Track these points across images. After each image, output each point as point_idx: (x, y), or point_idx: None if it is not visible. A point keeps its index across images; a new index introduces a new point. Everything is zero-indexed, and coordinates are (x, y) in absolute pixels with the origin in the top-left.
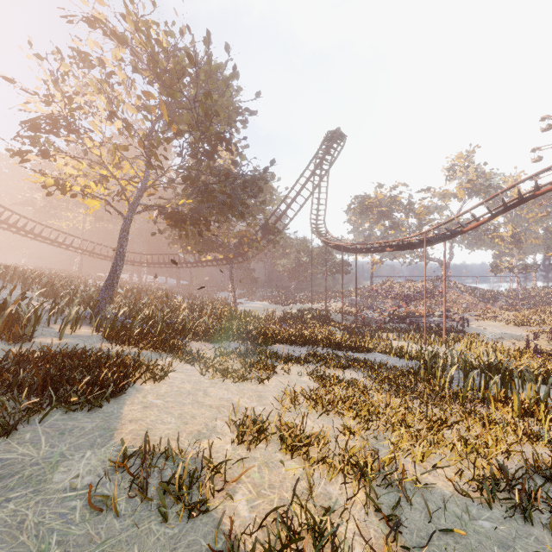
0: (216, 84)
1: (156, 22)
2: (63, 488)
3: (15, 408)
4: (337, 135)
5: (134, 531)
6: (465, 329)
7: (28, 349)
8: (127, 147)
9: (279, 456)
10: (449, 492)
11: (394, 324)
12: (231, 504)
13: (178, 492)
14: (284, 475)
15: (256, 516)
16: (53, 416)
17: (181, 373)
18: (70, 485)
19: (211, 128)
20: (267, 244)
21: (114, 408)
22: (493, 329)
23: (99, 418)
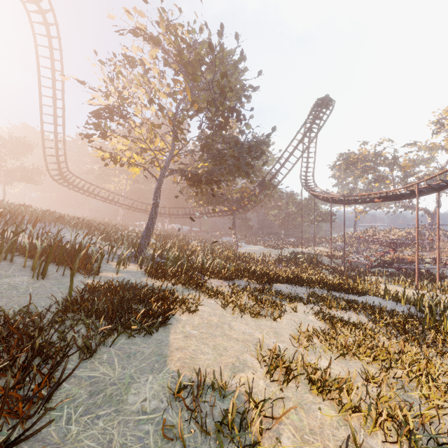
0: (226, 67)
1: (181, 24)
2: (136, 410)
3: (94, 331)
4: (326, 101)
5: None
6: None
7: (99, 283)
8: (160, 125)
9: (310, 398)
10: None
11: (381, 269)
12: (279, 447)
13: (231, 428)
14: (321, 420)
15: None
16: (120, 339)
17: (207, 306)
18: (141, 407)
19: (224, 104)
20: (264, 198)
21: (162, 336)
22: None
23: (153, 344)
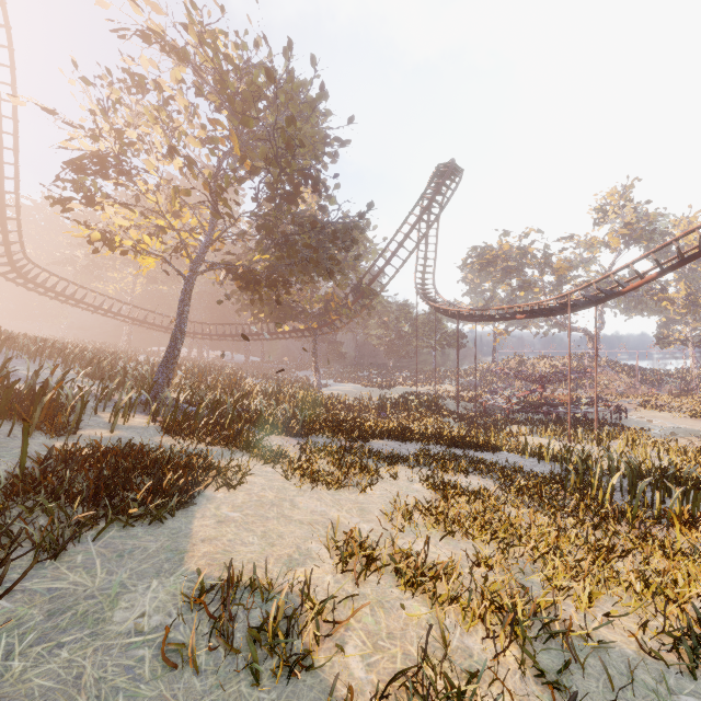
0: (298, 107)
1: (225, 33)
2: (126, 631)
3: (63, 521)
4: (451, 169)
5: (220, 695)
6: (622, 422)
7: (75, 445)
8: (189, 191)
9: (395, 593)
10: (632, 652)
11: (526, 414)
12: (341, 659)
13: (272, 641)
14: (405, 620)
15: (379, 680)
16: (109, 532)
17: (260, 476)
18: (135, 626)
19: (294, 164)
20: (360, 310)
21: (181, 522)
22: (662, 421)
23: (164, 536)
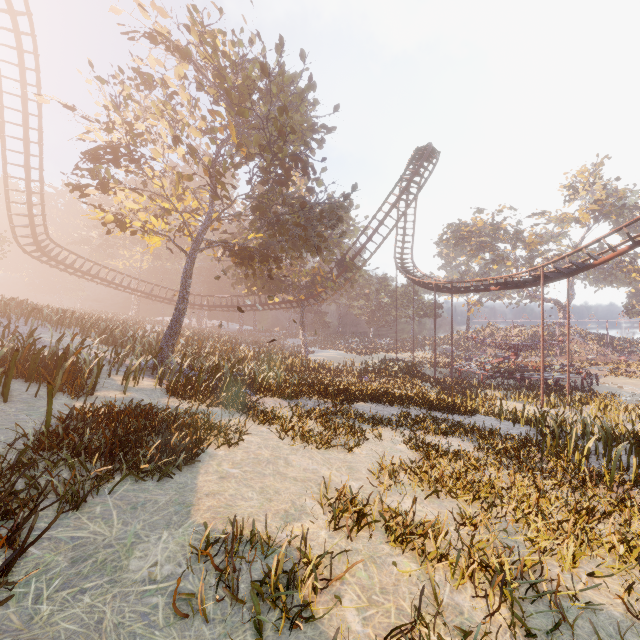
0: (288, 98)
1: (223, 32)
2: (141, 579)
3: (83, 475)
4: (428, 152)
5: None
6: (593, 388)
7: (92, 406)
8: (191, 176)
9: (386, 549)
10: (620, 614)
11: (499, 380)
12: (338, 612)
13: (274, 593)
14: (397, 576)
15: (376, 635)
16: (123, 485)
17: (256, 435)
18: (148, 575)
19: (285, 150)
20: (344, 283)
21: (187, 478)
22: (632, 387)
23: (172, 490)
